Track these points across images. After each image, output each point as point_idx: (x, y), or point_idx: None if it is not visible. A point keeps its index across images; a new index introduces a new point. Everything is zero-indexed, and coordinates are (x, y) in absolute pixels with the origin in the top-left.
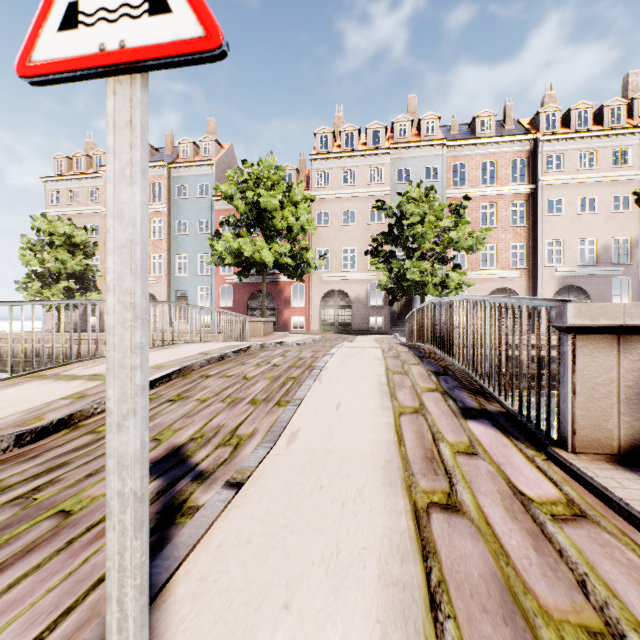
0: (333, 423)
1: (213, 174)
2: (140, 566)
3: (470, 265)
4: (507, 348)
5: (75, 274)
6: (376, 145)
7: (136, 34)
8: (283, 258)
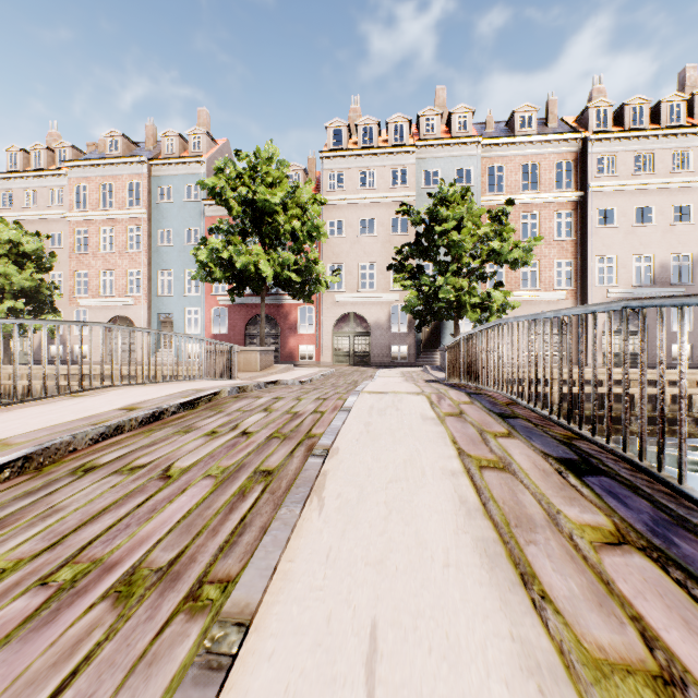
0: None
1: (204, 173)
2: None
3: (509, 285)
4: None
5: (25, 292)
6: (399, 142)
7: None
8: (286, 272)
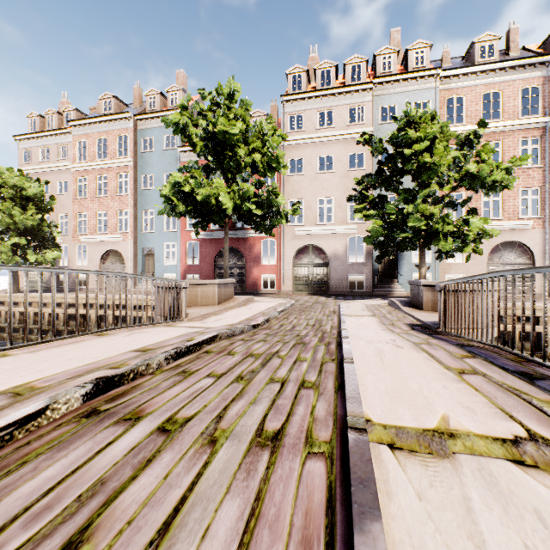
0: None
1: None
2: None
3: None
4: None
5: (30, 230)
6: (356, 82)
7: None
8: (246, 204)
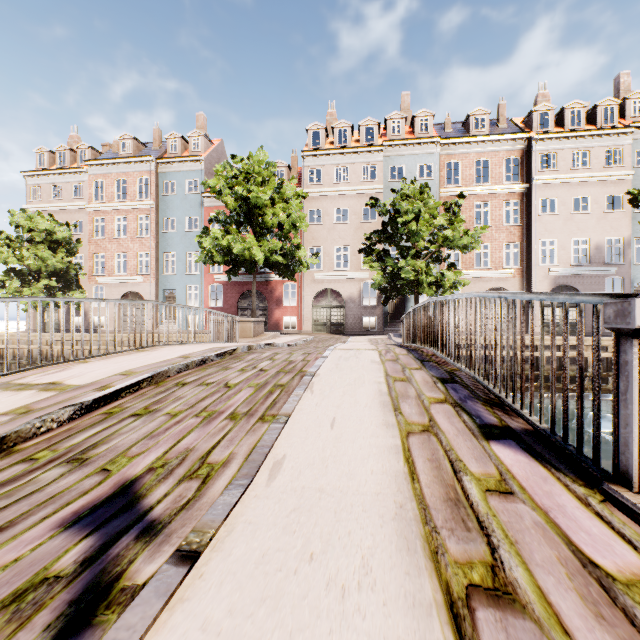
0: (327, 447)
1: (202, 170)
2: None
3: (464, 264)
4: (532, 353)
5: (57, 272)
6: (369, 142)
7: None
8: (274, 256)
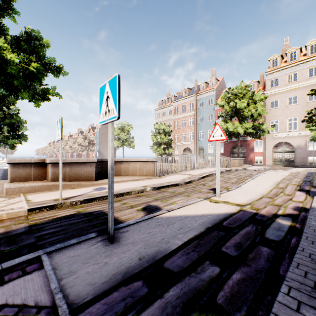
0: (253, 187)
1: (214, 94)
2: (219, 185)
3: None
4: None
5: (165, 142)
6: (313, 53)
7: (219, 138)
8: (248, 130)
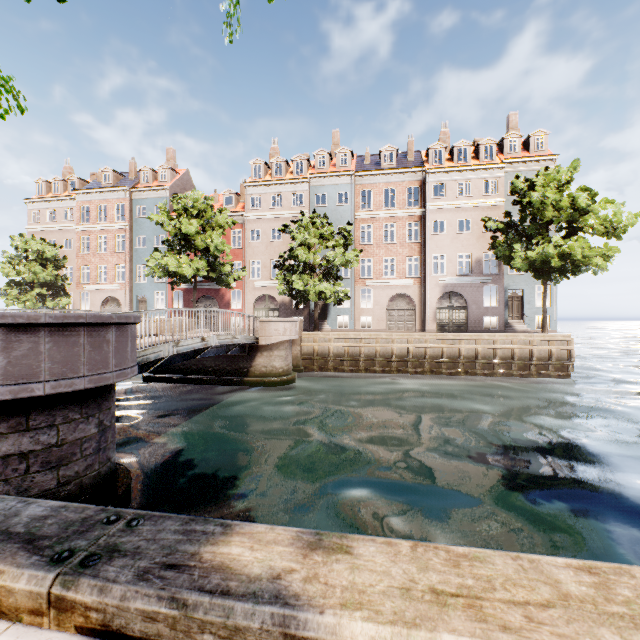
0: None
1: (167, 197)
2: None
3: (375, 274)
4: None
5: (47, 282)
6: (299, 174)
7: None
8: (201, 272)
